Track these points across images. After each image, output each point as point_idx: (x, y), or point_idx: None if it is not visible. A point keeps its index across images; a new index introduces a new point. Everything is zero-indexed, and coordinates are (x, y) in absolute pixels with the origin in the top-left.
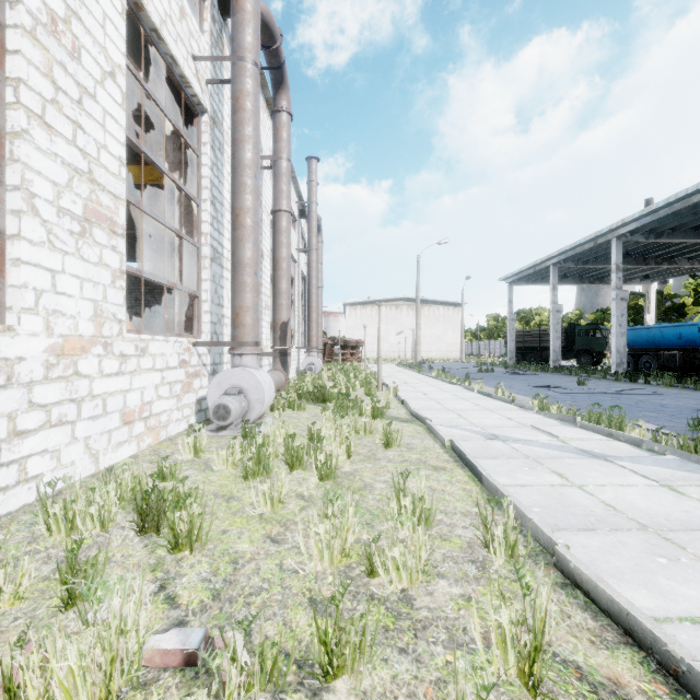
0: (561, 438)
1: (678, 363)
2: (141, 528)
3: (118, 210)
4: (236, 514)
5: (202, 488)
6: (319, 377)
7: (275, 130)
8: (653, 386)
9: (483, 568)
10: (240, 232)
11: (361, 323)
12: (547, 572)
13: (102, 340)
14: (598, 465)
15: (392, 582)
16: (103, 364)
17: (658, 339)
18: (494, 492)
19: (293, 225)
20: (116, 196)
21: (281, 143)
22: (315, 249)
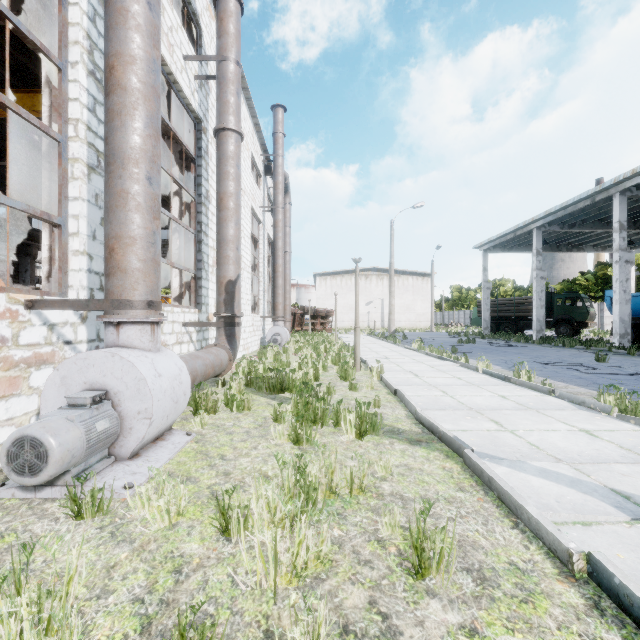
0: None
1: None
2: None
3: None
4: None
5: None
6: (285, 350)
7: (218, 22)
8: None
9: None
10: (115, 98)
11: (331, 293)
12: None
13: None
14: None
15: None
16: None
17: None
18: None
19: (257, 182)
20: None
21: (226, 39)
22: (281, 208)
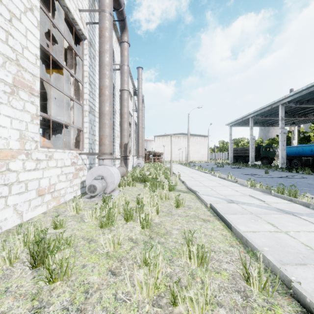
0: (266, 202)
1: (311, 163)
2: (33, 265)
3: (35, 82)
4: (93, 252)
5: (76, 233)
6: (143, 170)
7: (121, 51)
8: (300, 174)
9: (246, 297)
10: (102, 98)
11: (162, 144)
12: (288, 301)
13: (25, 151)
14: (291, 218)
15: (188, 310)
16: (25, 164)
17: (301, 152)
18: (240, 237)
19: (131, 99)
20: (34, 75)
21: (124, 57)
22: (141, 110)
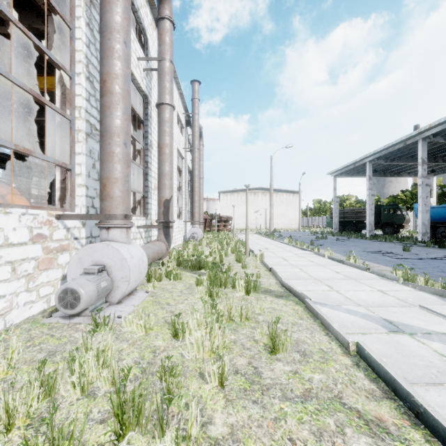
0: None
1: None
2: None
3: None
4: None
5: None
6: (200, 244)
7: (159, 35)
8: None
9: None
10: (107, 99)
11: (230, 204)
12: None
13: None
14: None
15: None
16: None
17: None
18: None
19: (181, 131)
20: None
21: (164, 46)
22: (197, 149)
